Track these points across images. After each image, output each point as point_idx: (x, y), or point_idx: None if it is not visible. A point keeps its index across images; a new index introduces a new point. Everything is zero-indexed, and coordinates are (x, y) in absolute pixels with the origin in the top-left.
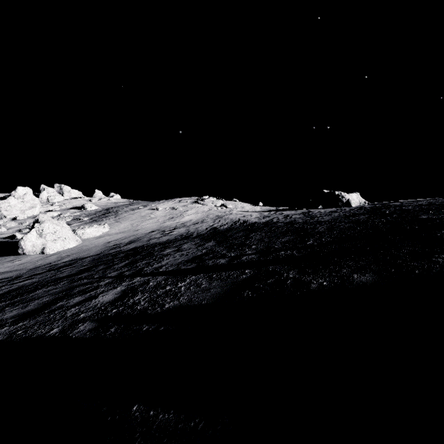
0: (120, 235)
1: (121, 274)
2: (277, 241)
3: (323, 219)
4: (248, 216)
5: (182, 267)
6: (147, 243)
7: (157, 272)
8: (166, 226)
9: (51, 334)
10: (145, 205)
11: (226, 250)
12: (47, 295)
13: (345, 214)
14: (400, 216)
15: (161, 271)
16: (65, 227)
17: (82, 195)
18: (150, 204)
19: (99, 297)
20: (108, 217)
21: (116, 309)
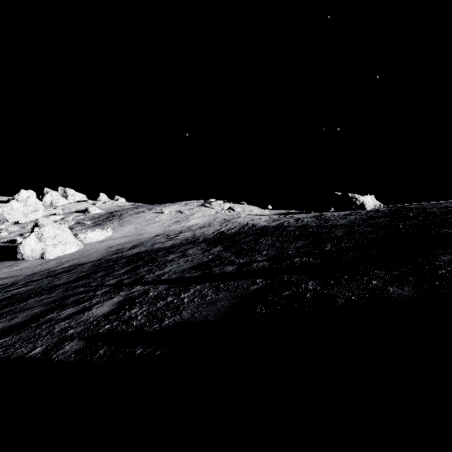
0: (123, 239)
1: (120, 282)
2: (290, 246)
3: (339, 222)
4: (257, 220)
5: (186, 275)
6: (151, 247)
7: (158, 281)
8: (171, 230)
9: (32, 355)
10: (150, 208)
11: (234, 255)
12: (38, 306)
13: (361, 217)
14: (427, 219)
15: (163, 279)
16: (66, 231)
17: (86, 198)
18: (155, 207)
19: (93, 309)
20: (112, 221)
21: (109, 324)
